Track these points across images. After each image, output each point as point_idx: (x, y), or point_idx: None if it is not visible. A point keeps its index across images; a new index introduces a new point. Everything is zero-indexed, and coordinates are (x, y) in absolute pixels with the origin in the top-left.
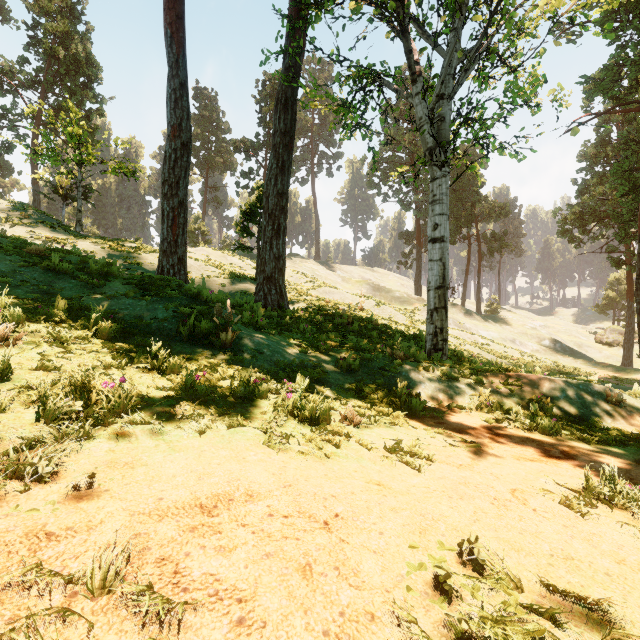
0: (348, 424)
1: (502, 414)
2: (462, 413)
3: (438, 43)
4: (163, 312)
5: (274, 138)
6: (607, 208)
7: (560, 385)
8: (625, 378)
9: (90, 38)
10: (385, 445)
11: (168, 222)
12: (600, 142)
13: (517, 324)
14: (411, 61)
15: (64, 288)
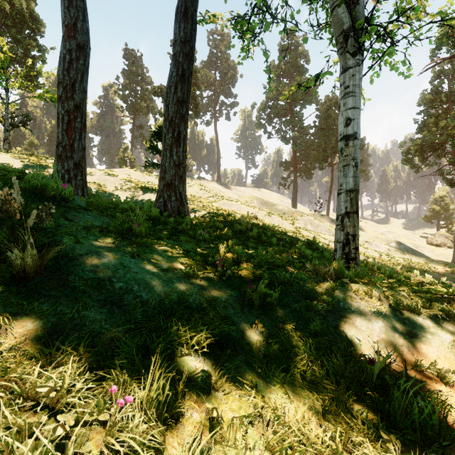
0: None
1: None
2: None
3: None
4: None
5: (174, 47)
6: (440, 141)
7: None
8: None
9: None
10: None
11: (63, 125)
12: (435, 91)
13: (370, 230)
14: None
15: None
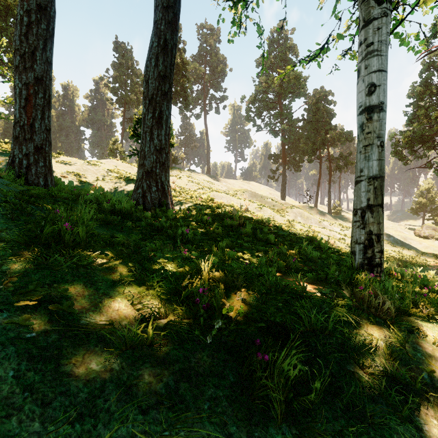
0: None
1: None
2: None
3: None
4: None
5: (155, 14)
6: (430, 134)
7: None
8: None
9: None
10: None
11: (20, 101)
12: (424, 83)
13: None
14: None
15: None
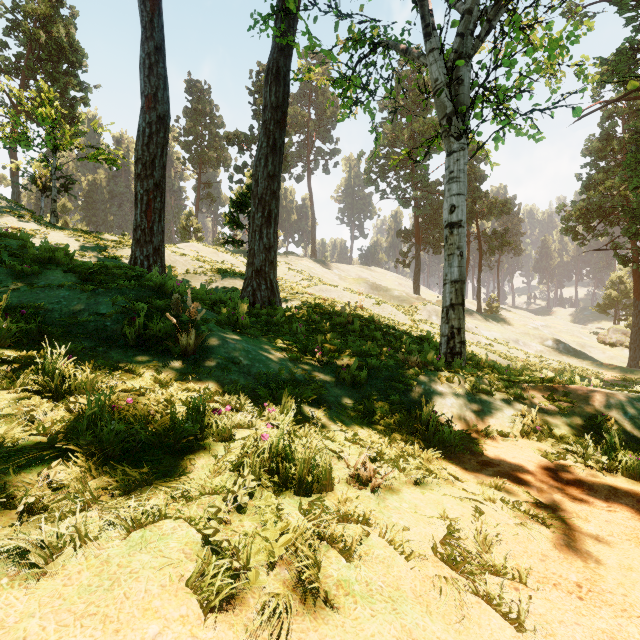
0: (361, 486)
1: (557, 442)
2: (506, 442)
3: None
4: (108, 307)
5: (264, 113)
6: (612, 204)
7: (622, 401)
8: (635, 380)
9: (74, 23)
10: (434, 543)
11: (142, 207)
12: (605, 136)
13: (519, 324)
14: (425, 9)
15: None
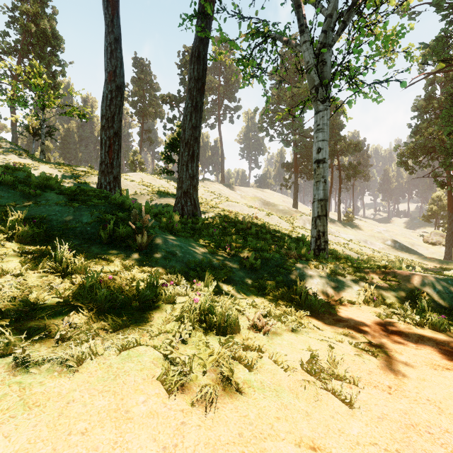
0: (257, 331)
1: (387, 308)
2: (353, 307)
3: (320, 3)
4: (88, 218)
5: (189, 84)
6: (433, 145)
7: (432, 281)
8: (448, 269)
9: (55, 18)
10: (302, 362)
11: (105, 148)
12: (428, 97)
13: (367, 229)
14: (300, 14)
15: (2, 197)
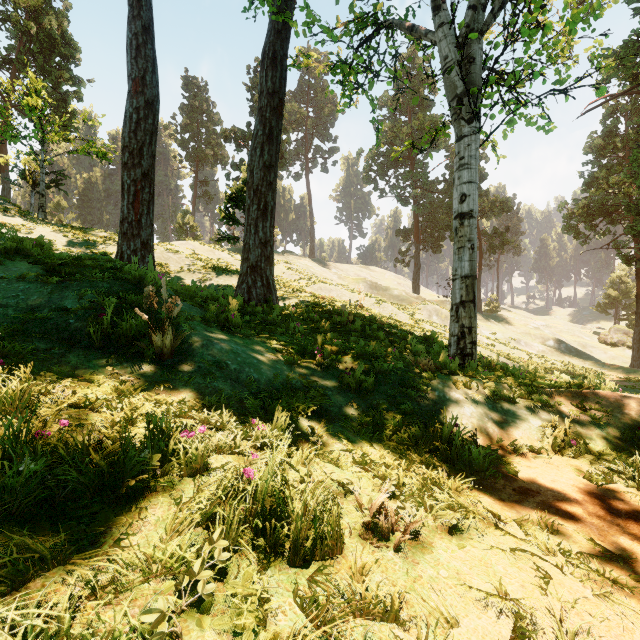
0: (381, 543)
1: (596, 459)
2: (538, 460)
3: None
4: (73, 302)
5: (260, 100)
6: (615, 202)
7: None
8: (639, 381)
9: (67, 16)
10: None
11: (129, 198)
12: (607, 134)
13: (519, 324)
14: None
15: None
